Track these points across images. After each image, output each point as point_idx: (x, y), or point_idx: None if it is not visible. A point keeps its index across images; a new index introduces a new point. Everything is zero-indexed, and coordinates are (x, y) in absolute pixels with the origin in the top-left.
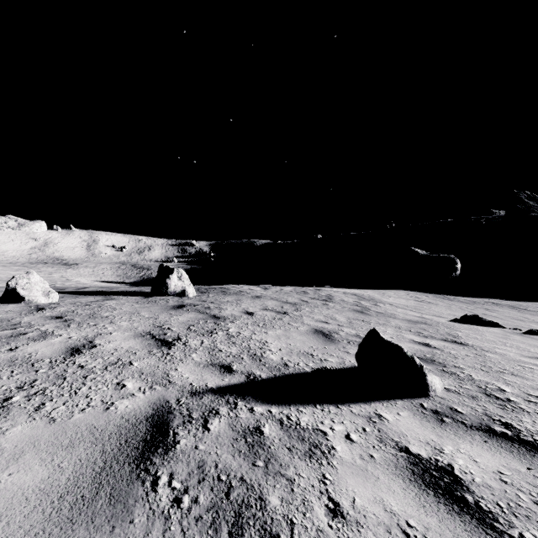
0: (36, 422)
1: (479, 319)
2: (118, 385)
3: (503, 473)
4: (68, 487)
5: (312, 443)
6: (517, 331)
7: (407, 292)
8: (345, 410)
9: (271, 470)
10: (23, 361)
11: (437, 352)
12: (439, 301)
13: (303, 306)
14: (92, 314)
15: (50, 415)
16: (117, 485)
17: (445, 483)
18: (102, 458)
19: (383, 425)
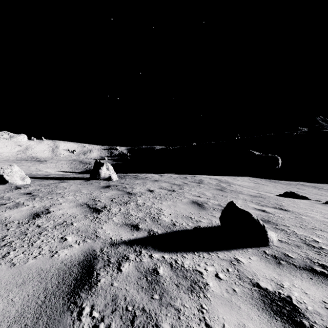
0: (1, 266)
1: (295, 194)
2: (61, 239)
3: (326, 303)
4: (16, 318)
5: (192, 280)
6: (319, 202)
7: (248, 178)
8: (214, 256)
9: (164, 302)
10: (0, 222)
11: (271, 216)
12: (268, 183)
13: (185, 186)
14: (51, 191)
15: (11, 261)
16: (52, 315)
17: (287, 311)
18: (44, 293)
19: (240, 267)
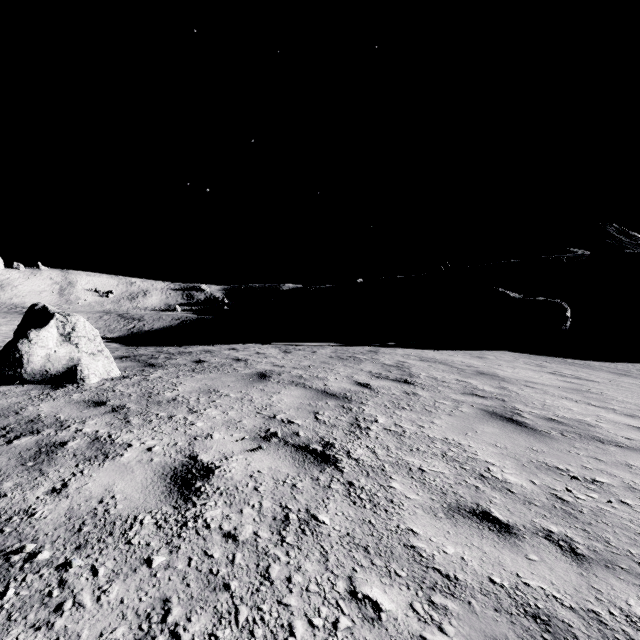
0: None
1: None
2: None
3: None
4: None
5: None
6: None
7: (510, 355)
8: None
9: None
10: None
11: None
12: (581, 372)
13: (368, 405)
14: None
15: None
16: None
17: None
18: None
19: None
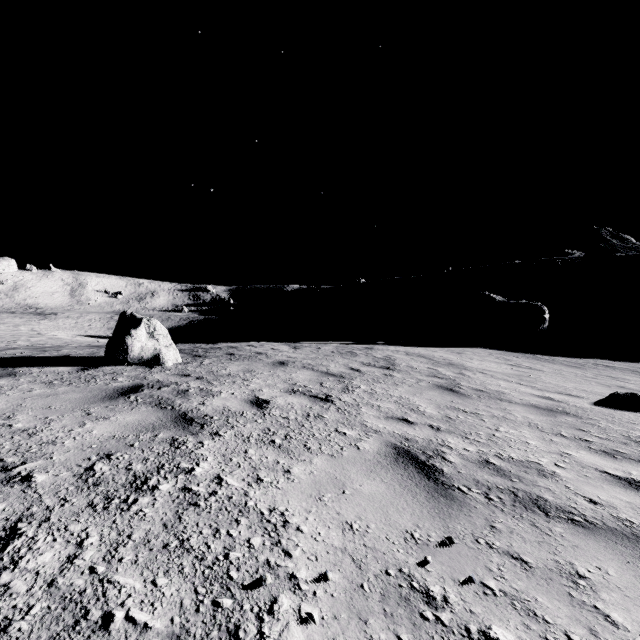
0: None
1: None
2: None
3: None
4: None
5: None
6: None
7: (487, 352)
8: None
9: None
10: None
11: None
12: (538, 364)
13: (356, 380)
14: None
15: None
16: None
17: None
18: None
19: None
